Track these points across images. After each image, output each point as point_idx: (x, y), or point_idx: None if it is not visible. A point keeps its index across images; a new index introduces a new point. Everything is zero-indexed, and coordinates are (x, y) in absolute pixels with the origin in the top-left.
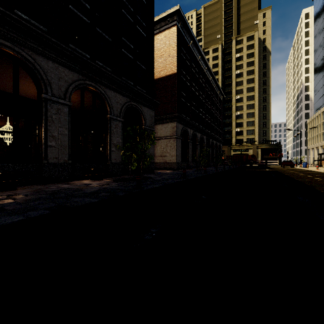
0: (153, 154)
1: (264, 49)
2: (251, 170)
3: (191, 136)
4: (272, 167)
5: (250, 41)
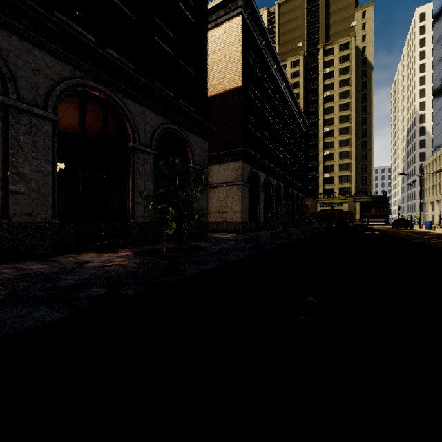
0: (205, 208)
1: (363, 62)
2: (353, 233)
3: (263, 183)
4: (378, 228)
5: (344, 51)
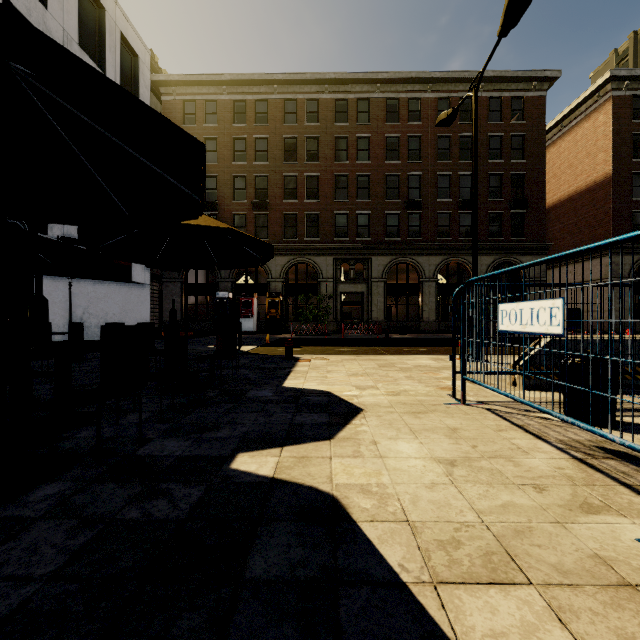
0: None
1: None
2: None
3: None
4: None
5: None
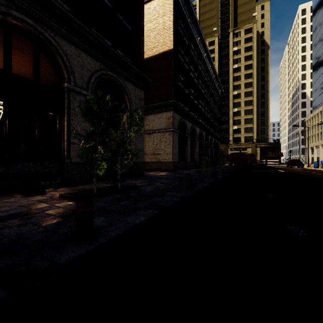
0: (142, 150)
1: (262, 43)
2: (262, 171)
3: (190, 131)
4: (276, 167)
5: (248, 34)
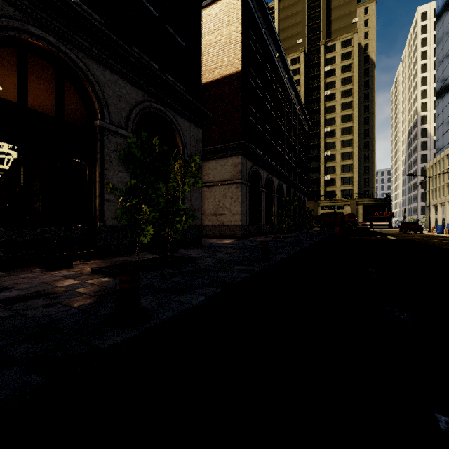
0: (199, 209)
1: (365, 60)
2: (365, 238)
3: (265, 183)
4: (385, 232)
5: (346, 48)
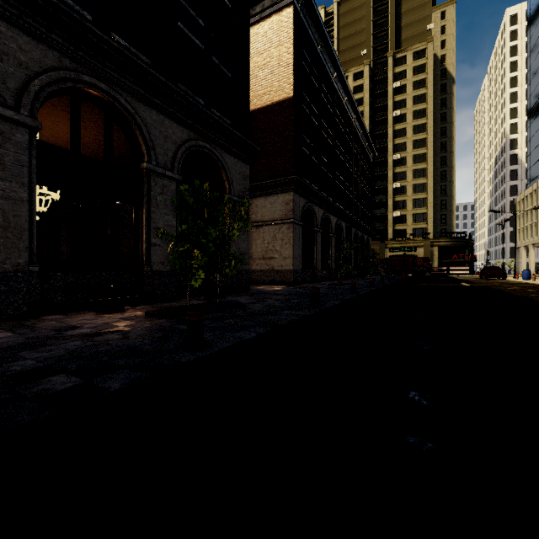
0: (246, 253)
1: (442, 74)
2: (434, 285)
3: (320, 222)
4: (463, 278)
5: (419, 60)
